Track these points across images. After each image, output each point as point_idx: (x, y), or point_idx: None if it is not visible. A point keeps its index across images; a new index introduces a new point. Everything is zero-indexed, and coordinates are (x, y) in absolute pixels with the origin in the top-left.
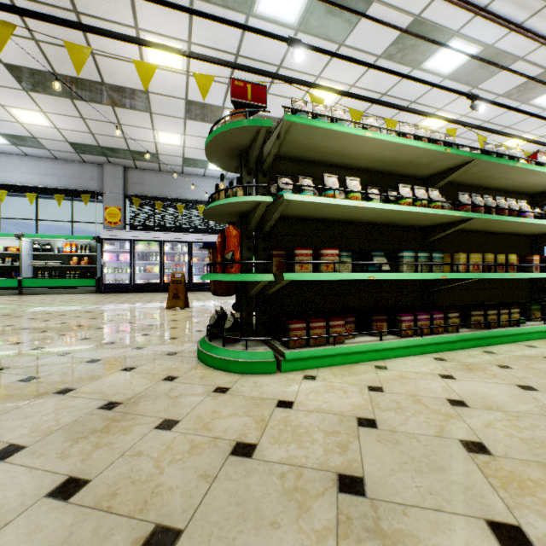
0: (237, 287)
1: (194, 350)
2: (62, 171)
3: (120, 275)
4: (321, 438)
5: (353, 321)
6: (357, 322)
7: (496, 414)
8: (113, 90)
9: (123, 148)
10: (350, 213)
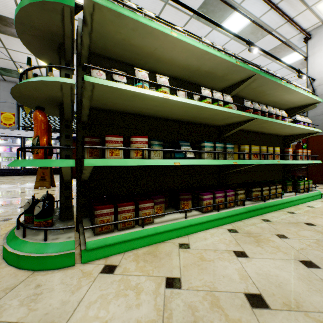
0: None
1: None
2: None
3: None
4: None
5: (163, 201)
6: (169, 199)
7: (300, 319)
8: None
9: (13, 69)
10: (161, 108)
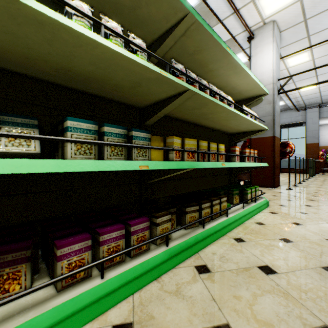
0: None
1: None
2: None
3: None
4: None
5: None
6: None
7: None
8: None
9: None
10: None
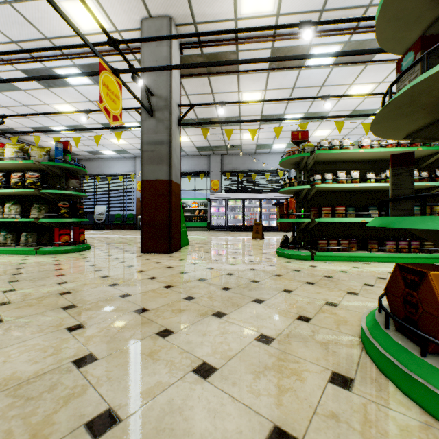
0: (293, 227)
1: (273, 253)
2: (190, 162)
3: (219, 221)
4: (323, 272)
5: (355, 242)
6: (361, 245)
7: None
8: (222, 119)
9: (222, 145)
10: (354, 188)
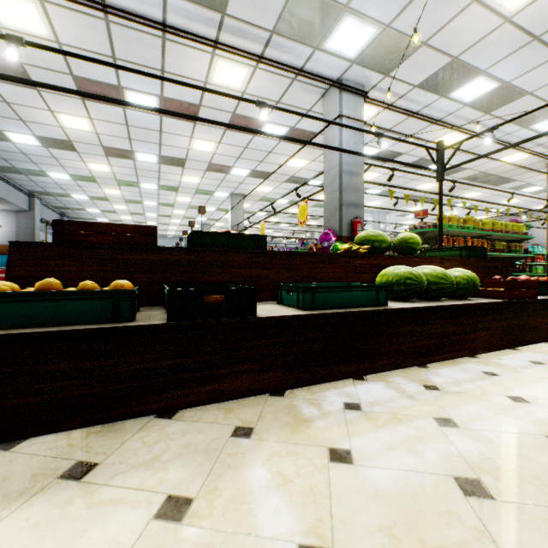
0: None
1: None
2: None
3: None
4: None
5: None
6: None
7: None
8: None
9: None
10: None
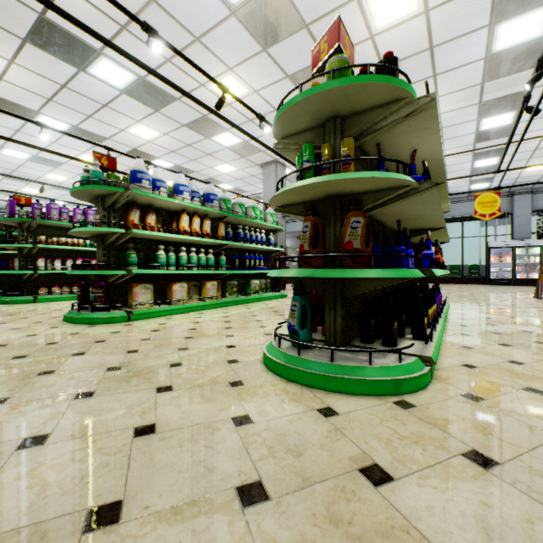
0: None
1: None
2: None
3: None
4: None
5: None
6: None
7: None
8: None
9: None
10: None
